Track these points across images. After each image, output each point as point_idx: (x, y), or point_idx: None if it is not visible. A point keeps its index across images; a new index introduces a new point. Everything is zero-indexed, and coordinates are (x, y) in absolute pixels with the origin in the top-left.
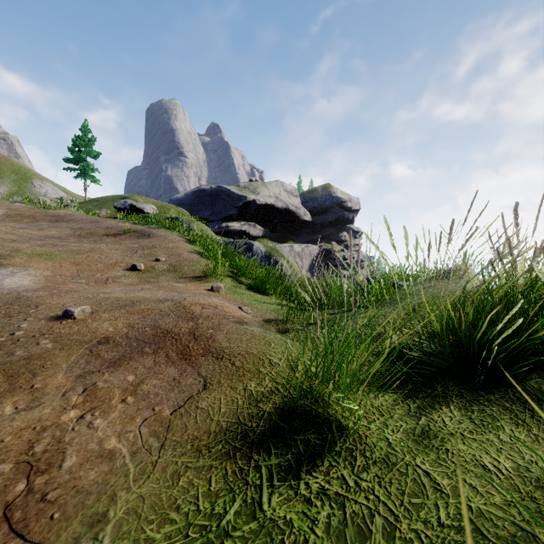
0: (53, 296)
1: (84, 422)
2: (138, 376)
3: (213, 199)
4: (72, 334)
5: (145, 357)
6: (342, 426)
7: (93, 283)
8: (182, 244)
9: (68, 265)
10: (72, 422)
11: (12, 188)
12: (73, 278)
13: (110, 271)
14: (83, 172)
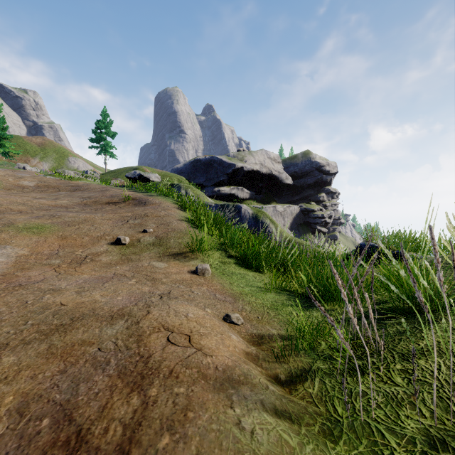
0: None
1: None
2: None
3: (207, 167)
4: None
5: None
6: None
7: (66, 264)
8: (174, 211)
9: (53, 240)
10: None
11: (53, 164)
12: (49, 257)
13: (94, 246)
14: (104, 149)
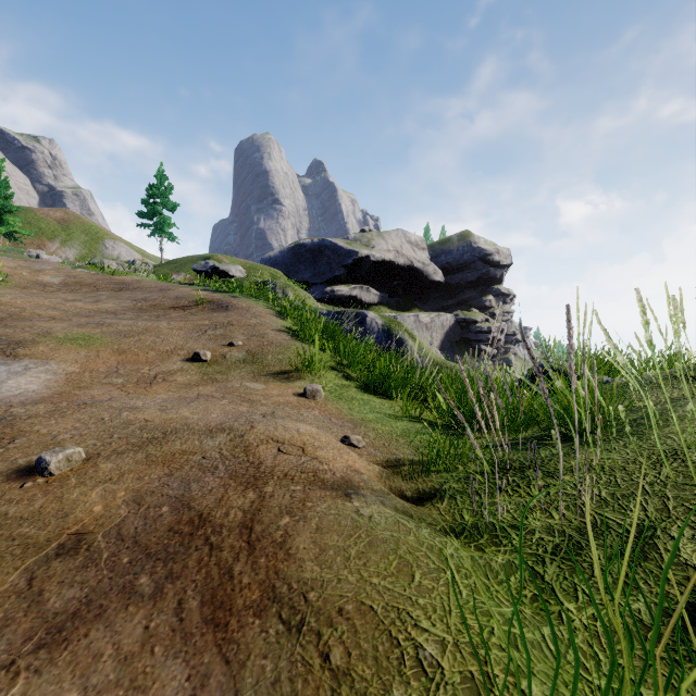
0: (54, 415)
1: None
2: (87, 695)
3: (315, 256)
4: (24, 520)
5: (131, 610)
6: None
7: (133, 384)
8: (269, 319)
9: (108, 354)
10: None
11: (82, 251)
12: (107, 375)
13: (164, 363)
14: (159, 229)
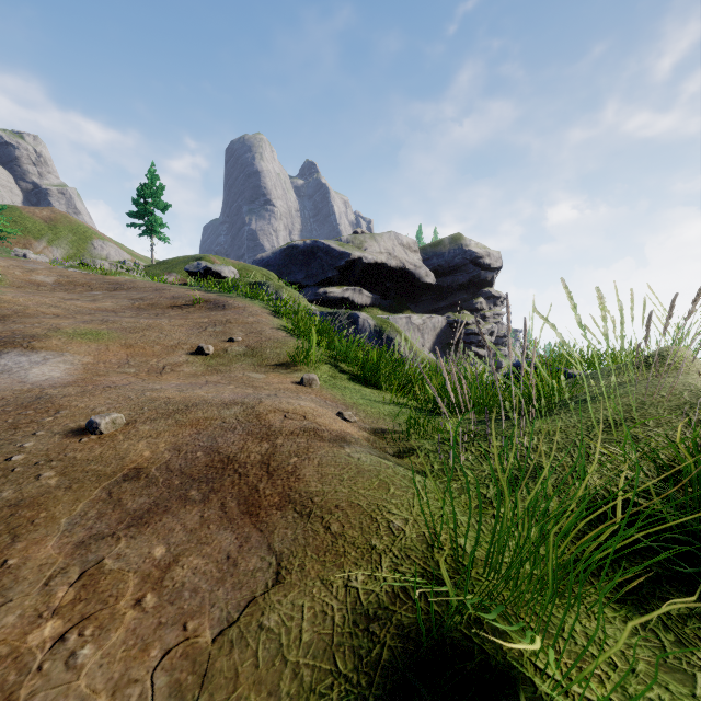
0: (85, 394)
1: (63, 650)
2: (171, 547)
3: (308, 258)
4: (91, 461)
5: (189, 508)
6: (539, 696)
7: (145, 373)
8: (265, 317)
9: (117, 348)
10: (43, 649)
11: (69, 250)
12: (120, 366)
13: (170, 356)
14: (150, 229)
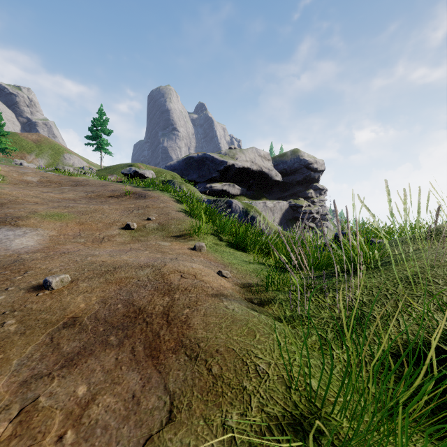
0: (47, 259)
1: None
2: (91, 386)
3: (200, 164)
4: (42, 311)
5: (107, 351)
6: None
7: (90, 242)
8: (171, 204)
9: (73, 225)
10: None
11: (49, 160)
12: (74, 237)
13: (108, 230)
14: (99, 147)
